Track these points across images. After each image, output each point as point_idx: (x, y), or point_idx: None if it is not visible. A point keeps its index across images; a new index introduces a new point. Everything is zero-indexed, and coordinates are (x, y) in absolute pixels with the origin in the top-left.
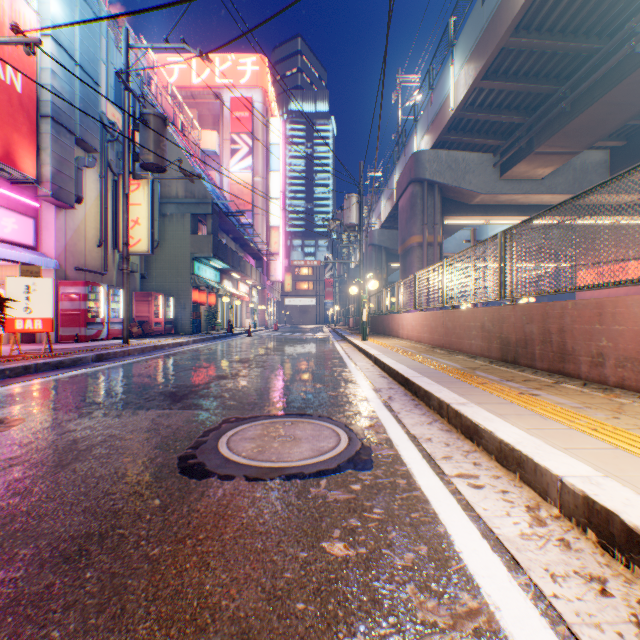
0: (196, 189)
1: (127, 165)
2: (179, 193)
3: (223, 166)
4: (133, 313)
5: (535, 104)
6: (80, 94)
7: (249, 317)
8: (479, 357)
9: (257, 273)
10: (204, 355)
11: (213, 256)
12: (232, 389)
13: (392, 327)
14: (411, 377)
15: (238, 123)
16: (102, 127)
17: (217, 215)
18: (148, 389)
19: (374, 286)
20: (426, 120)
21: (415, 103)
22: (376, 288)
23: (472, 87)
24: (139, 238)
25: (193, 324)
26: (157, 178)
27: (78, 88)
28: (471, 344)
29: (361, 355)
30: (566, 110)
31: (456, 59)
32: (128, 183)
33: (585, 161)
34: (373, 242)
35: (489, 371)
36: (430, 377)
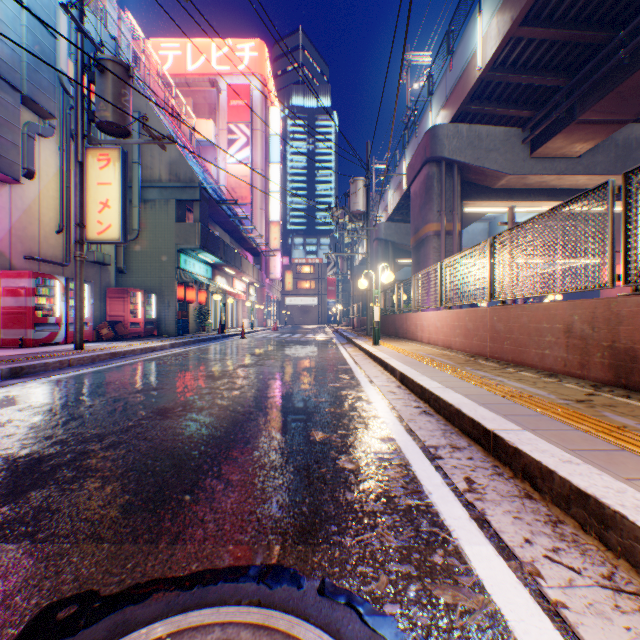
0: (182, 171)
1: (80, 125)
2: (162, 176)
3: (219, 157)
4: (106, 312)
5: (580, 60)
6: (28, 43)
7: (246, 317)
8: (563, 376)
9: (254, 270)
10: (170, 366)
11: (201, 248)
12: (159, 448)
13: (407, 328)
14: (503, 432)
15: (235, 112)
16: (62, 90)
17: (206, 202)
18: (3, 448)
19: (388, 278)
20: (444, 90)
21: (430, 74)
22: (382, 286)
23: (507, 36)
24: (109, 223)
25: (178, 325)
26: (118, 142)
27: (25, 36)
28: (544, 355)
29: (376, 366)
30: (625, 62)
31: (485, 7)
32: (81, 148)
33: (629, 136)
34: (379, 236)
35: (626, 412)
36: (540, 432)
